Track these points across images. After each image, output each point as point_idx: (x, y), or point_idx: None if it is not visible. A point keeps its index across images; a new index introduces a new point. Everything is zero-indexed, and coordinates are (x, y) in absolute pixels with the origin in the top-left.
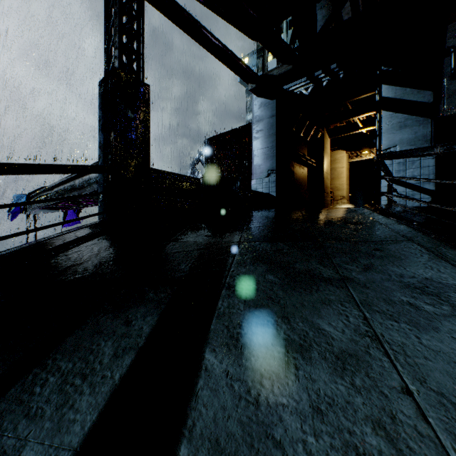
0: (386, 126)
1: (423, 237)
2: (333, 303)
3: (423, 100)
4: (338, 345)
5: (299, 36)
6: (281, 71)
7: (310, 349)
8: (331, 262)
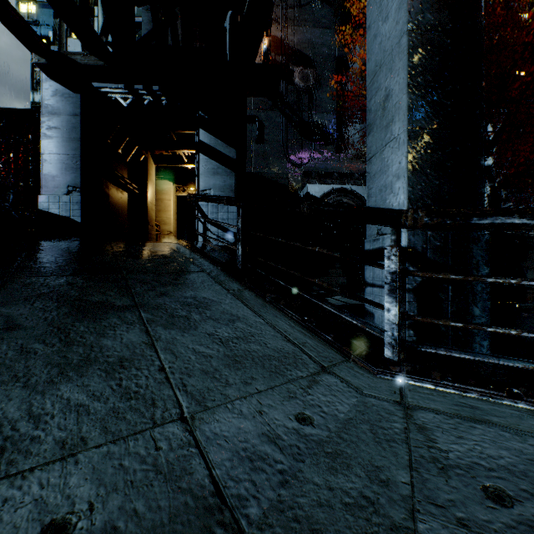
0: (203, 169)
1: (213, 269)
2: (122, 326)
3: (230, 155)
4: (118, 355)
5: (113, 33)
6: (88, 61)
7: (88, 365)
8: (130, 292)
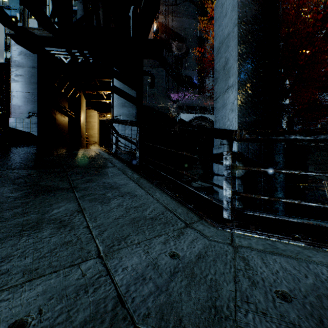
0: (116, 103)
1: (121, 165)
2: (63, 200)
3: (133, 95)
4: (59, 219)
5: (58, 16)
6: (42, 34)
7: (40, 225)
8: (68, 179)
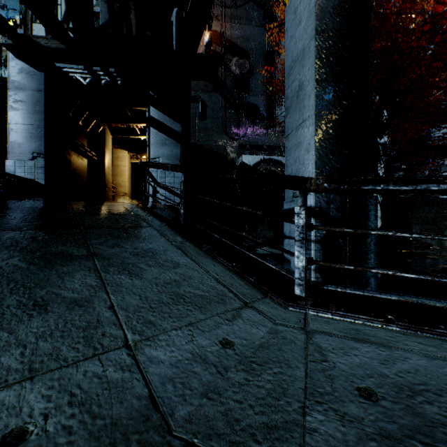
0: (153, 140)
1: (160, 224)
2: (78, 272)
3: (176, 129)
4: (74, 296)
5: (74, 21)
6: (51, 45)
7: (47, 305)
8: (87, 244)
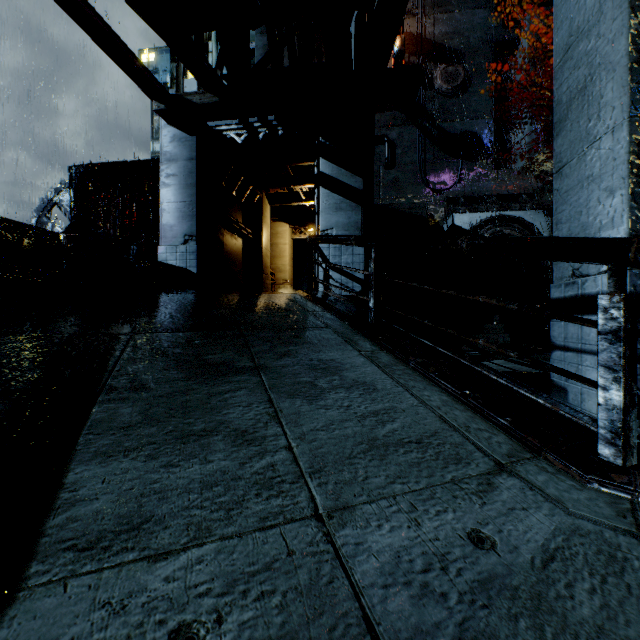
0: (324, 205)
1: (340, 324)
2: (243, 391)
3: (355, 186)
4: (240, 426)
5: (228, 64)
6: (203, 100)
7: (210, 436)
8: (249, 351)
